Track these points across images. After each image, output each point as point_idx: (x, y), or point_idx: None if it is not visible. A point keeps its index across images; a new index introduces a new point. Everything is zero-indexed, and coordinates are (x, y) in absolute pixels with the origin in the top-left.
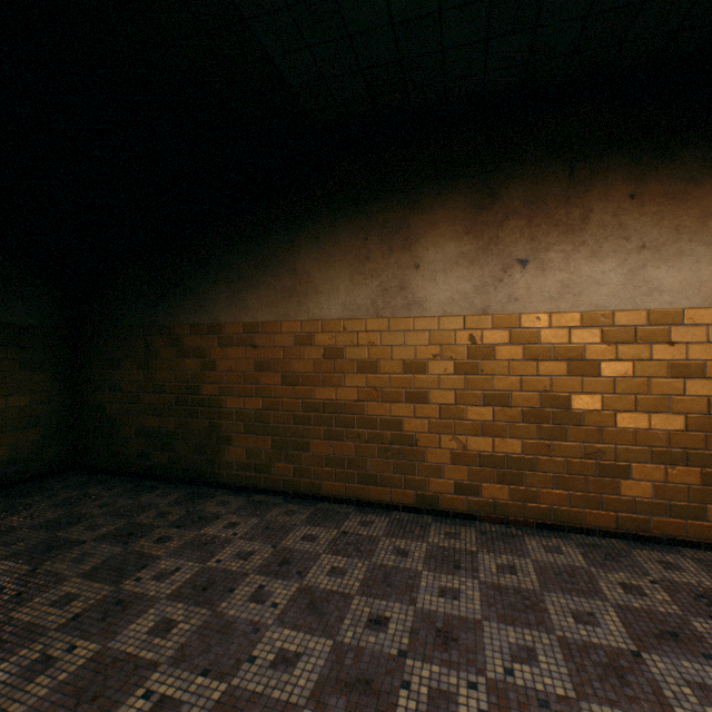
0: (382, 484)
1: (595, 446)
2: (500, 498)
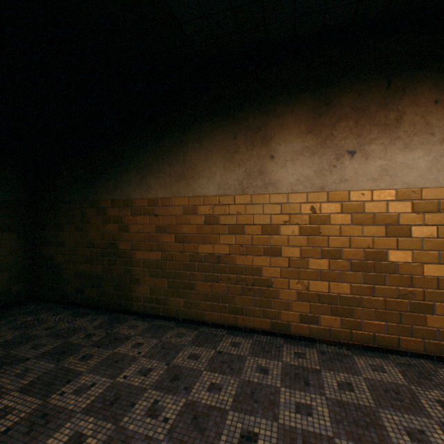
0: (246, 314)
1: (407, 289)
2: (334, 327)
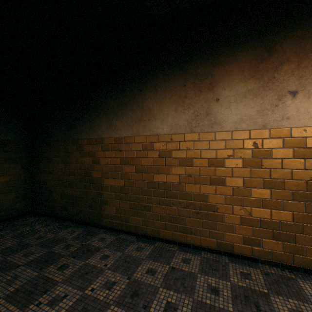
0: (194, 234)
1: None
2: (275, 250)
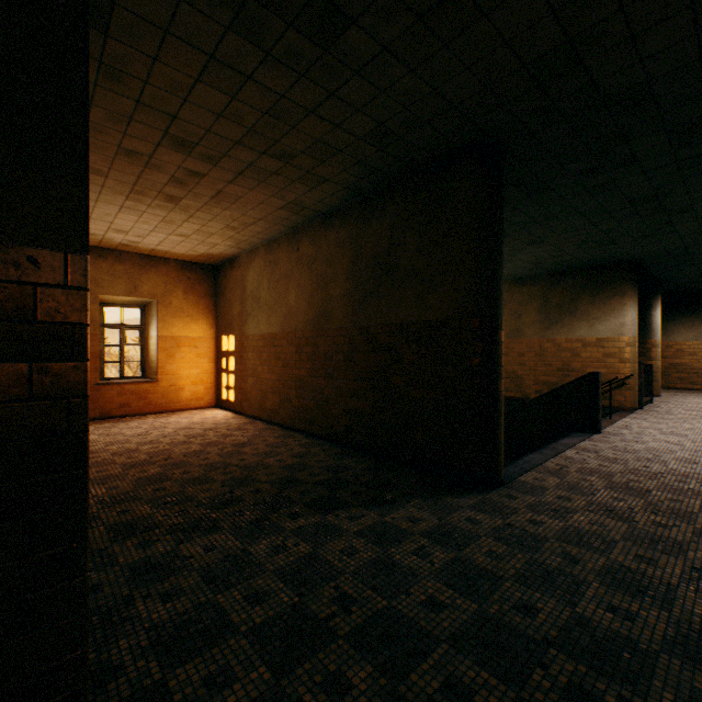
0: (697, 384)
1: None
2: None
